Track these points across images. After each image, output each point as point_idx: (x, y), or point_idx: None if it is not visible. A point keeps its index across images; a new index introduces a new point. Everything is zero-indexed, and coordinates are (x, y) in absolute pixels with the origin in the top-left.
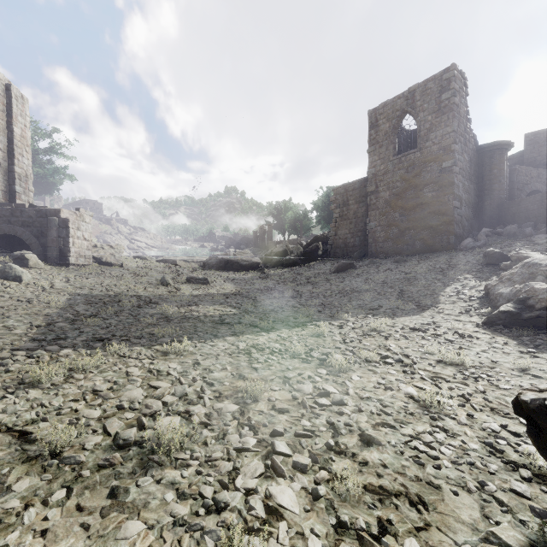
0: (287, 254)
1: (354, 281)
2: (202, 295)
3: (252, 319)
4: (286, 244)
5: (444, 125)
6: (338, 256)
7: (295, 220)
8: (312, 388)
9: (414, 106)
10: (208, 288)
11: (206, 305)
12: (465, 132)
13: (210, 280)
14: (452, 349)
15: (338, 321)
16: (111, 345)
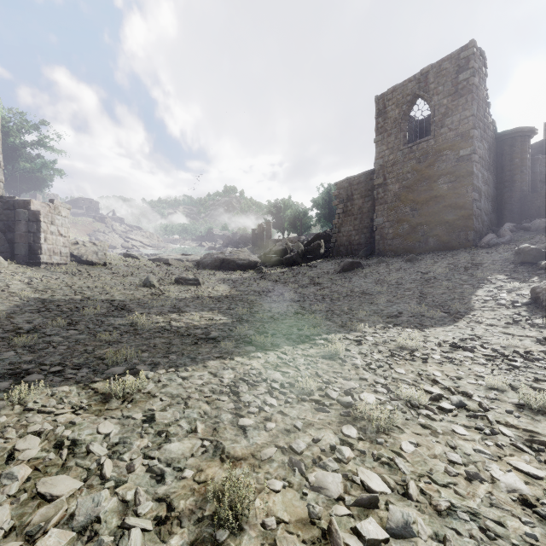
0: (287, 252)
1: (363, 282)
2: (190, 298)
3: (246, 331)
4: (286, 242)
5: (461, 108)
6: (341, 255)
7: (294, 218)
8: (342, 481)
9: (427, 89)
10: (198, 290)
11: (192, 311)
12: (484, 117)
13: (202, 281)
14: (526, 382)
15: (354, 334)
16: (26, 384)
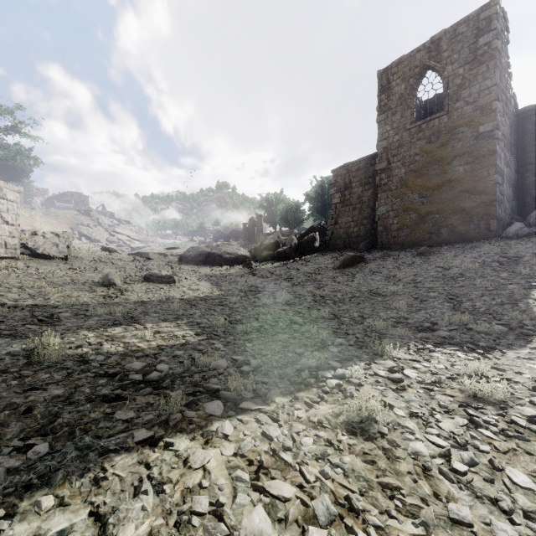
0: (279, 246)
1: (370, 279)
2: (155, 301)
3: (215, 361)
4: (278, 235)
5: (481, 78)
6: (338, 249)
7: (286, 211)
8: None
9: (439, 58)
10: (170, 289)
11: (148, 322)
12: (506, 88)
13: (177, 278)
14: None
15: (382, 363)
16: None
